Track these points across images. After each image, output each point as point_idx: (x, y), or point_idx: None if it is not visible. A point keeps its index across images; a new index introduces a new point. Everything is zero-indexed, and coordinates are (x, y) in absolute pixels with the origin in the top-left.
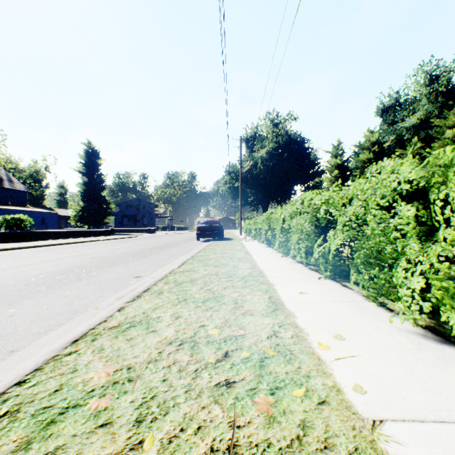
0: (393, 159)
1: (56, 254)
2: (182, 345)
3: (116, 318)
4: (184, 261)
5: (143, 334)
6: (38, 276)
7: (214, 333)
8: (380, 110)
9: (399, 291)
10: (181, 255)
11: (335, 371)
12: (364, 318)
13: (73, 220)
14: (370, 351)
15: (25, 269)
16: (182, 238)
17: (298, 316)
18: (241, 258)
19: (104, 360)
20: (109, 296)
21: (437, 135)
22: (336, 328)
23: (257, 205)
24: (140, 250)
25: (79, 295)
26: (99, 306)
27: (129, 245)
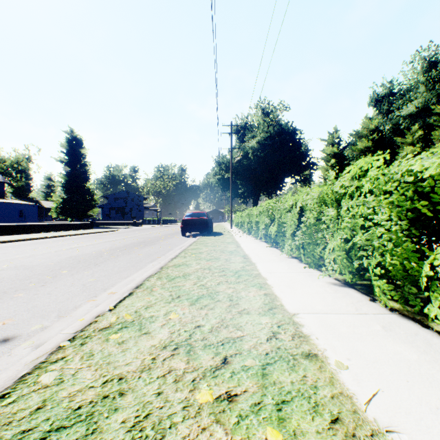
0: None
1: None
2: None
3: None
4: (139, 283)
5: None
6: None
7: None
8: (374, 100)
9: None
10: (150, 261)
11: None
12: None
13: (54, 213)
14: None
15: None
16: (166, 232)
17: None
18: (239, 272)
19: None
20: None
21: (438, 123)
22: None
23: (248, 197)
24: (99, 251)
25: None
26: None
27: (94, 243)
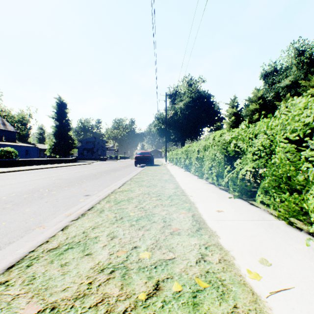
0: (300, 98)
1: (30, 176)
2: (113, 273)
3: (57, 239)
4: (124, 183)
5: (78, 258)
6: (9, 195)
7: (145, 257)
8: (263, 75)
9: (313, 214)
10: (123, 177)
11: (275, 312)
12: (279, 237)
13: (48, 152)
14: (300, 281)
15: (2, 188)
16: (124, 164)
17: (220, 236)
18: (167, 180)
19: (30, 296)
20: (60, 213)
21: (303, 92)
22: (258, 249)
23: (177, 141)
24: (93, 173)
25: (36, 212)
26: (50, 222)
27: (85, 170)
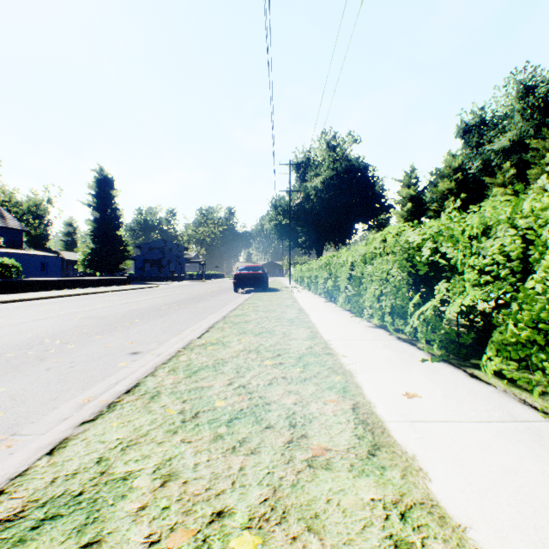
0: None
1: (37, 312)
2: None
3: (28, 484)
4: (211, 326)
5: None
6: None
7: None
8: (461, 130)
9: None
10: (210, 314)
11: None
12: None
13: (81, 266)
14: None
15: None
16: (215, 288)
17: (429, 472)
18: (293, 319)
19: None
20: (68, 396)
21: (534, 160)
22: (539, 522)
23: (310, 247)
24: (155, 306)
25: (17, 395)
26: (37, 424)
27: (143, 298)
